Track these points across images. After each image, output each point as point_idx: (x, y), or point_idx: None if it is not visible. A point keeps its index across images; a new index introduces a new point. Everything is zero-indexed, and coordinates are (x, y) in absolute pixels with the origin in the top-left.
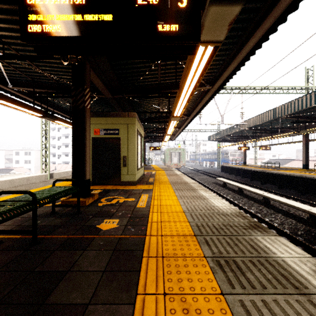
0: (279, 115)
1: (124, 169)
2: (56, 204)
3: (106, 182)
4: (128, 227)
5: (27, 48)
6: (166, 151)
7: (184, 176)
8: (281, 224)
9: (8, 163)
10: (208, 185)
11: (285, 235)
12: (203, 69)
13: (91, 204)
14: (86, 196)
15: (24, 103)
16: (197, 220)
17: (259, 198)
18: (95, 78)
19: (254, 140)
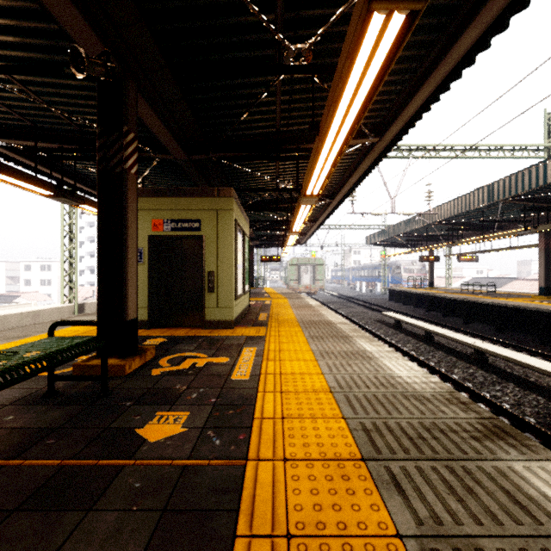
0: (499, 197)
1: (210, 296)
2: (64, 370)
3: (176, 323)
4: (208, 433)
5: (11, 52)
6: (290, 264)
7: (325, 308)
8: (516, 405)
9: (12, 285)
10: (366, 326)
11: (529, 430)
12: (373, 82)
13: (136, 372)
14: (128, 355)
15: (13, 168)
16: (362, 413)
17: (465, 351)
18: (150, 116)
19: (450, 244)
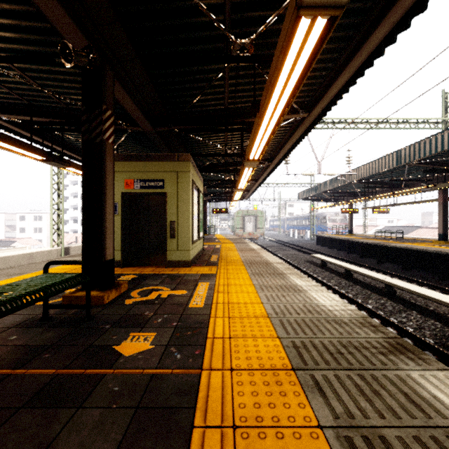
0: (406, 161)
1: (171, 241)
2: (55, 300)
3: (144, 263)
4: (171, 349)
5: (12, 45)
6: (237, 215)
7: (264, 251)
8: (418, 328)
9: (10, 232)
10: (298, 265)
11: (428, 348)
12: (302, 71)
13: (113, 301)
14: (106, 288)
15: (13, 138)
16: (293, 334)
17: (378, 286)
18: (124, 96)
19: (366, 199)
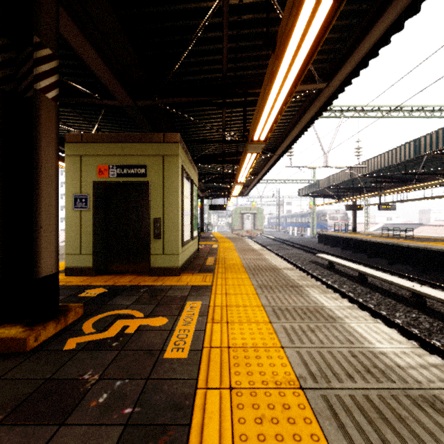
0: (426, 150)
1: (156, 243)
2: None
3: (123, 269)
4: None
5: None
6: (235, 212)
7: (268, 252)
8: None
9: None
10: (303, 266)
11: None
12: None
13: (47, 343)
14: (41, 319)
15: None
16: None
17: (400, 293)
18: (84, 45)
19: (374, 194)
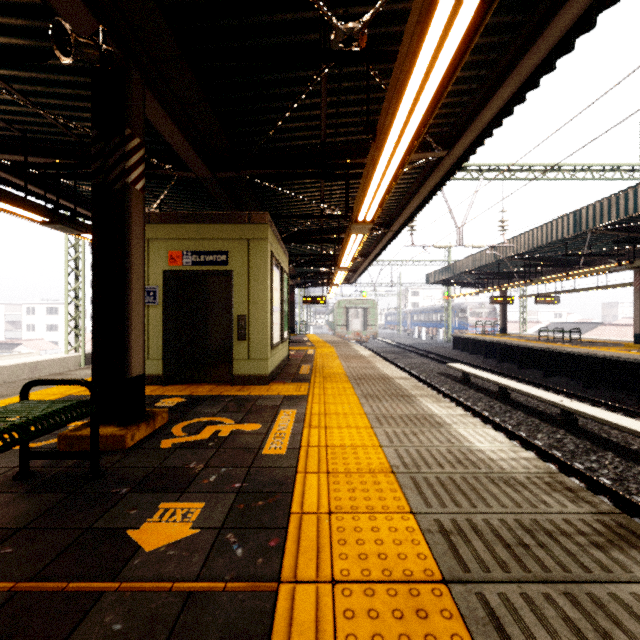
0: (588, 226)
1: (239, 345)
2: (49, 442)
3: (198, 378)
4: (227, 537)
5: None
6: (338, 307)
7: (380, 360)
8: (617, 480)
9: (12, 331)
10: (428, 380)
11: (638, 513)
12: (449, 64)
13: (141, 443)
14: (132, 421)
15: None
16: (437, 505)
17: (549, 411)
18: (164, 120)
19: (527, 283)
